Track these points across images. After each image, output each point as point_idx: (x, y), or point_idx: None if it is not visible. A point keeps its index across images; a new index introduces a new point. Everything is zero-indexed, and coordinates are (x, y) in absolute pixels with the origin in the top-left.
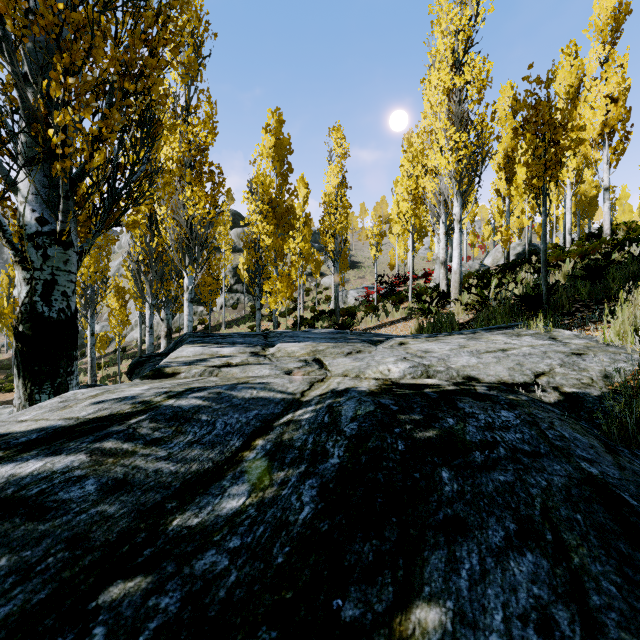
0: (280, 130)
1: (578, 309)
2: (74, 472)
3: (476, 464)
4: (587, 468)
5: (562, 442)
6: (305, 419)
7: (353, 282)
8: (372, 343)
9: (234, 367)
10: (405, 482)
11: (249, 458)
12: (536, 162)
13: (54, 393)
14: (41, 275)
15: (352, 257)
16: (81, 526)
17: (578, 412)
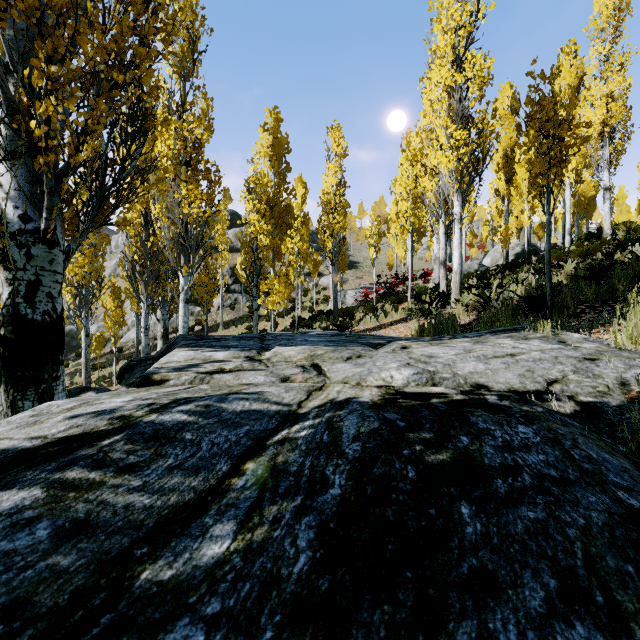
0: (278, 129)
1: (583, 310)
2: (24, 513)
3: (499, 496)
4: (626, 499)
5: (591, 465)
6: (302, 437)
7: (351, 282)
8: (372, 346)
9: (227, 373)
10: (419, 521)
11: (237, 486)
12: (540, 159)
13: (38, 400)
14: (24, 275)
15: (350, 257)
16: (24, 587)
17: (597, 424)
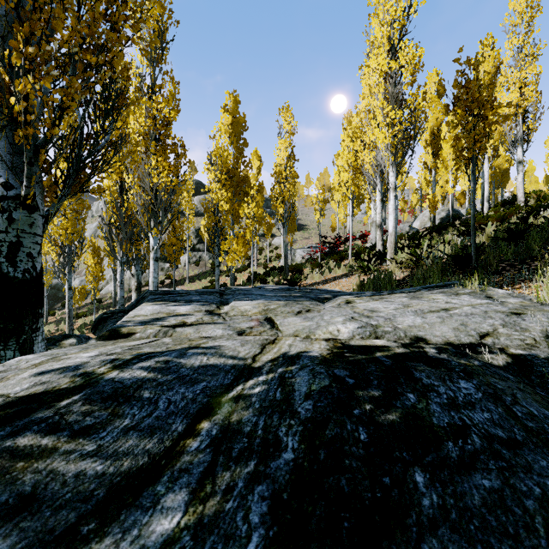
0: (236, 110)
1: (504, 268)
2: None
3: (452, 461)
4: None
5: (534, 423)
6: (256, 394)
7: (300, 242)
8: (320, 300)
9: (188, 327)
10: (374, 492)
11: (191, 449)
12: (466, 135)
13: (19, 349)
14: (6, 237)
15: (299, 220)
16: None
17: (529, 376)
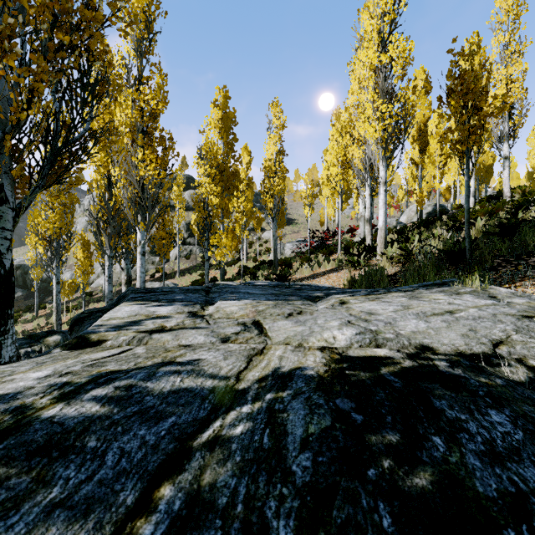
0: (226, 105)
1: (500, 264)
2: None
3: None
4: None
5: None
6: (237, 438)
7: (289, 236)
8: (311, 299)
9: (167, 333)
10: None
11: None
12: (460, 128)
13: None
14: None
15: (288, 215)
16: None
17: None
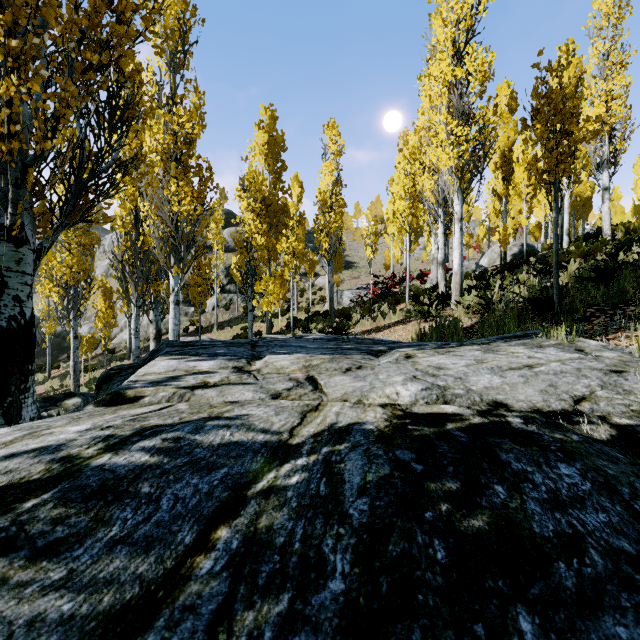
0: (273, 127)
1: (593, 314)
2: None
3: (568, 594)
4: None
5: None
6: (292, 486)
7: (348, 282)
8: (373, 354)
9: (211, 388)
10: None
11: (202, 571)
12: (547, 155)
13: (3, 414)
14: None
15: (347, 257)
16: None
17: None
